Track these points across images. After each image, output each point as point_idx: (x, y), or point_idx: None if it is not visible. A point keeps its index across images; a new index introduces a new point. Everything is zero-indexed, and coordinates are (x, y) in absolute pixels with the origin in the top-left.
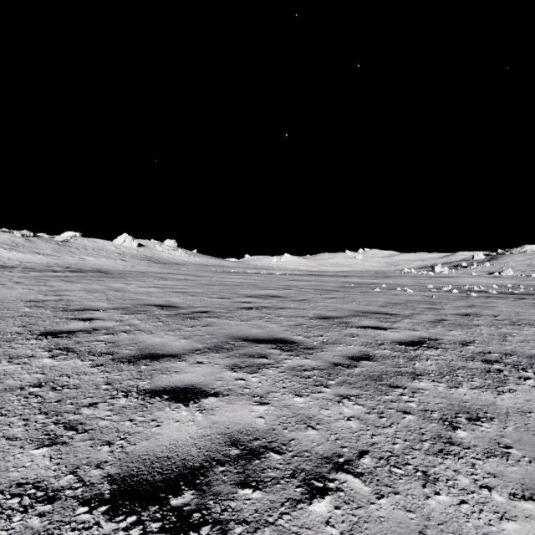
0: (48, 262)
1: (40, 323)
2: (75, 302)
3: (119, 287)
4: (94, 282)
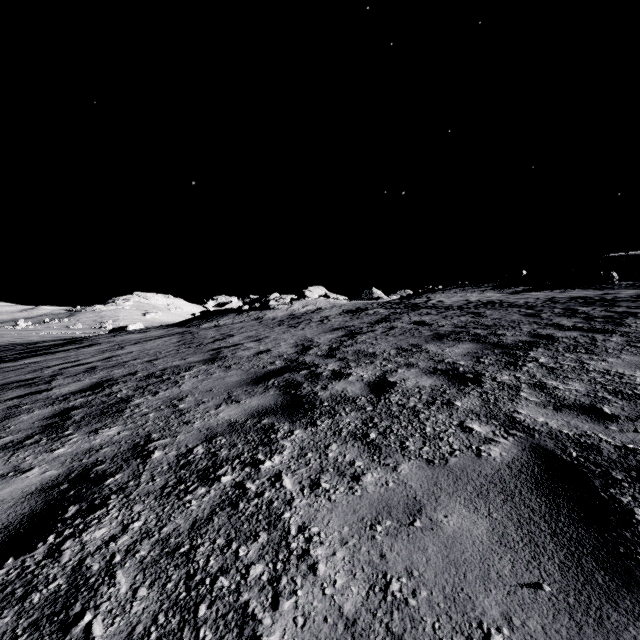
0: None
1: None
2: None
3: None
4: None
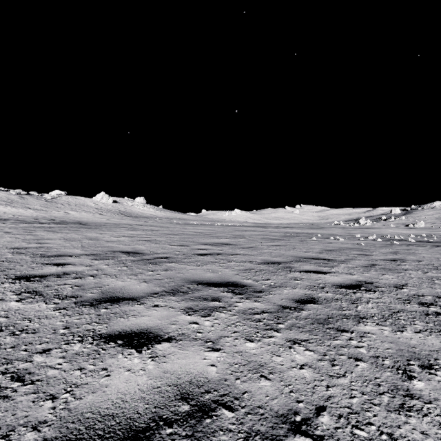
0: (37, 216)
1: (17, 268)
2: (53, 249)
3: (94, 236)
4: (72, 232)
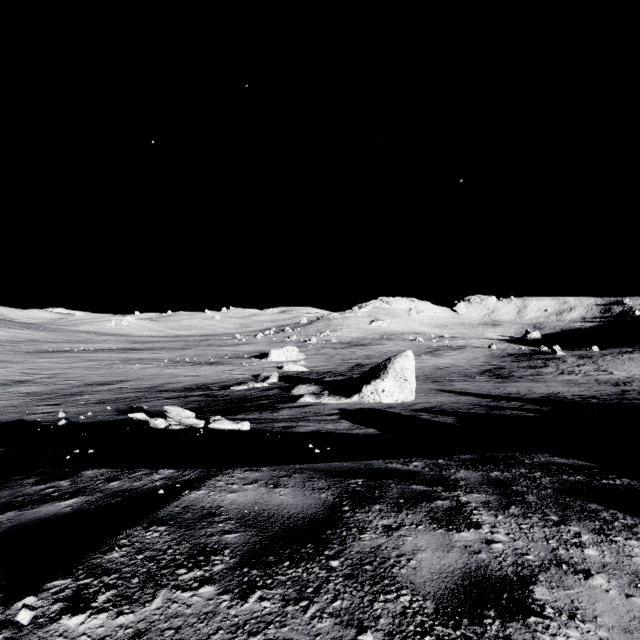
0: None
1: None
2: None
3: None
4: None
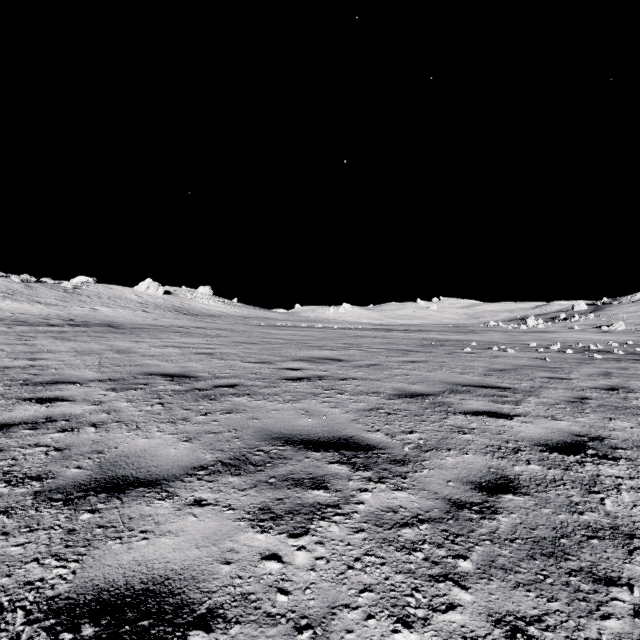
0: (49, 314)
1: None
2: (51, 369)
3: (125, 347)
4: (93, 340)
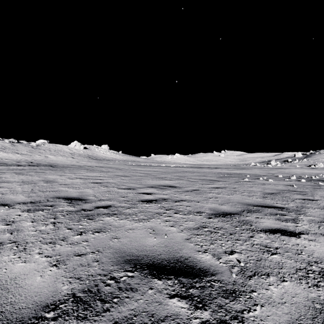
0: (21, 159)
1: None
2: None
3: (52, 179)
4: (36, 174)
